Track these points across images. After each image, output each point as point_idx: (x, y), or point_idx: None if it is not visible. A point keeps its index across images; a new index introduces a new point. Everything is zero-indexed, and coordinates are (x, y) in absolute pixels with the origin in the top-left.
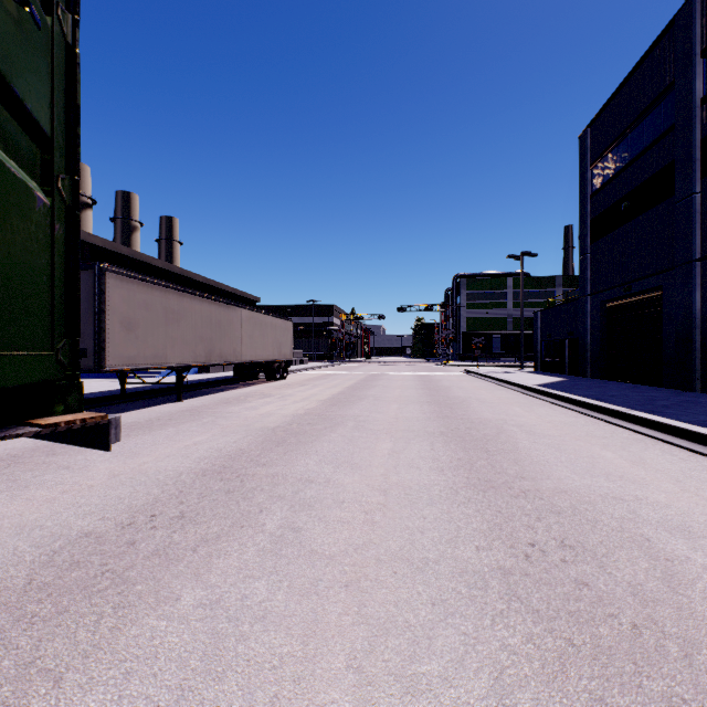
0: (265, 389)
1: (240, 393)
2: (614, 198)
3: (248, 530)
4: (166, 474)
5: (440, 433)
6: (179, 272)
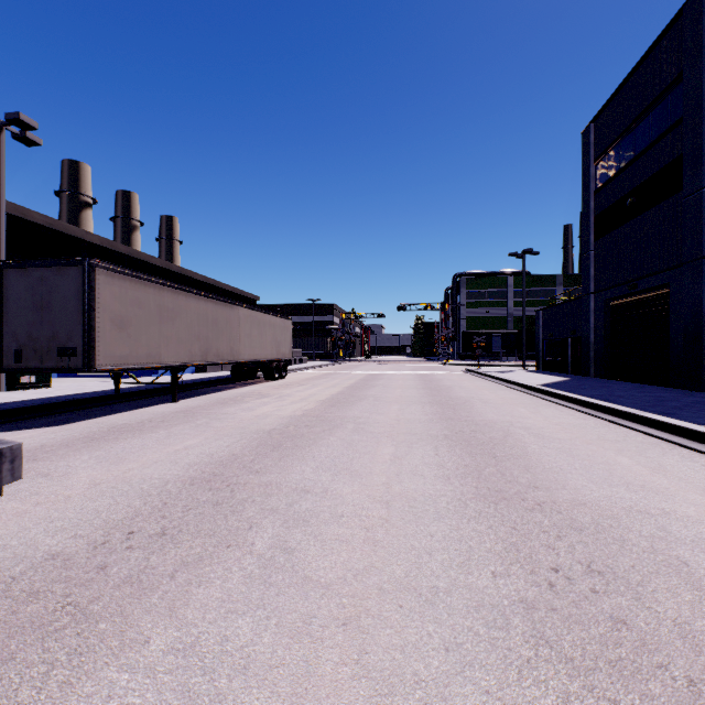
0: (263, 389)
1: (237, 393)
2: (619, 194)
3: (234, 551)
4: (151, 483)
5: (444, 436)
6: (178, 270)
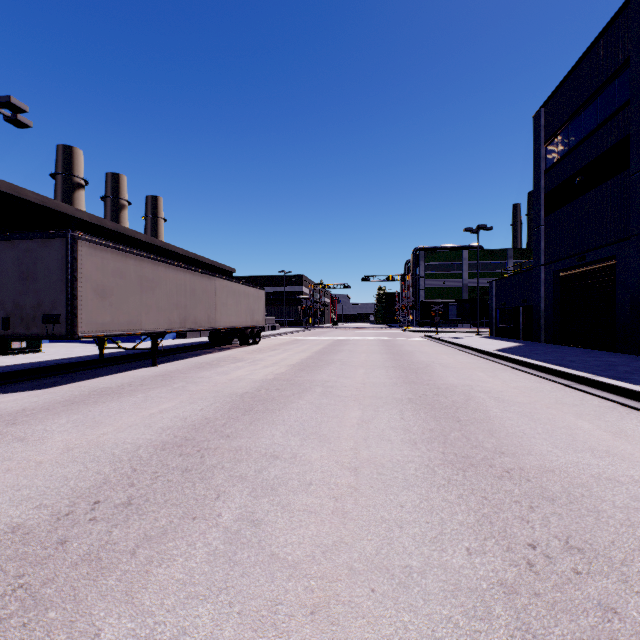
0: (238, 353)
1: (213, 358)
2: (568, 173)
3: (200, 524)
4: (123, 448)
5: (408, 400)
6: (161, 245)
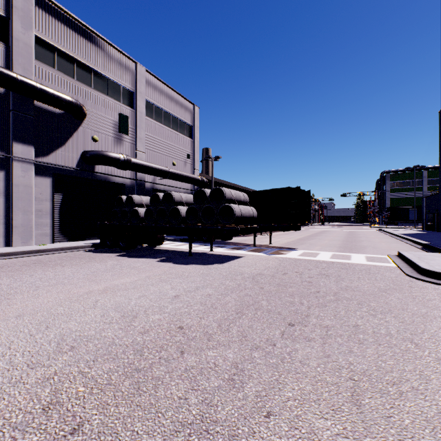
0: (282, 233)
1: (275, 234)
2: None
3: (305, 244)
4: (284, 241)
5: (342, 240)
6: (232, 185)
